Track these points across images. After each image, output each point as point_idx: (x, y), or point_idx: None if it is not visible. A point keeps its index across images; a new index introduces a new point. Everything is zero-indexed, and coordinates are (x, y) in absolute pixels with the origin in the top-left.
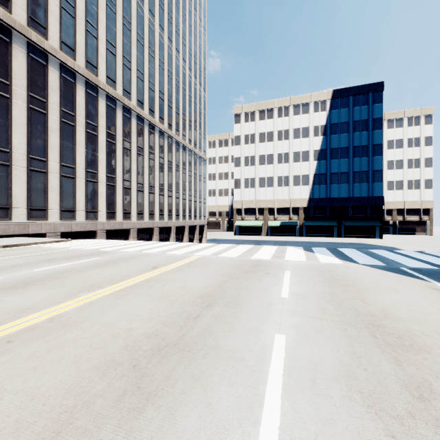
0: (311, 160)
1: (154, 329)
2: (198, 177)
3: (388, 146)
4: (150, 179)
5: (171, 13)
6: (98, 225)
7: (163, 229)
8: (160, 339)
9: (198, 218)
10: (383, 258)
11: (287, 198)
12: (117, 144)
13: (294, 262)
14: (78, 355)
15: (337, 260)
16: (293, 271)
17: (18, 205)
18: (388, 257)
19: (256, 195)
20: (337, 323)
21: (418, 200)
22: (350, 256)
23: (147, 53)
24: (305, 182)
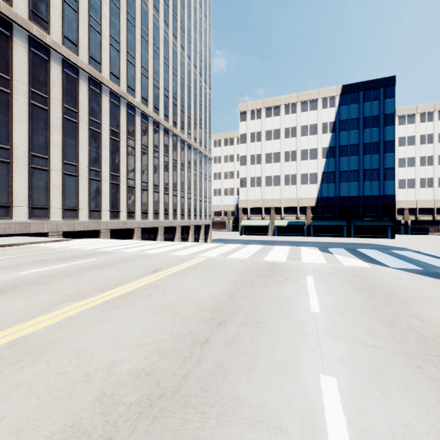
0: (320, 158)
1: (146, 363)
2: (203, 176)
3: (399, 143)
4: (155, 177)
5: (176, 9)
6: (102, 225)
7: (168, 228)
8: (153, 383)
9: (203, 217)
10: (414, 260)
11: (295, 197)
12: (121, 141)
13: (314, 265)
14: (26, 413)
15: (362, 262)
16: (316, 275)
17: (19, 203)
18: (420, 259)
19: (263, 194)
20: (403, 355)
21: (431, 199)
22: (375, 257)
23: (151, 50)
24: (313, 181)
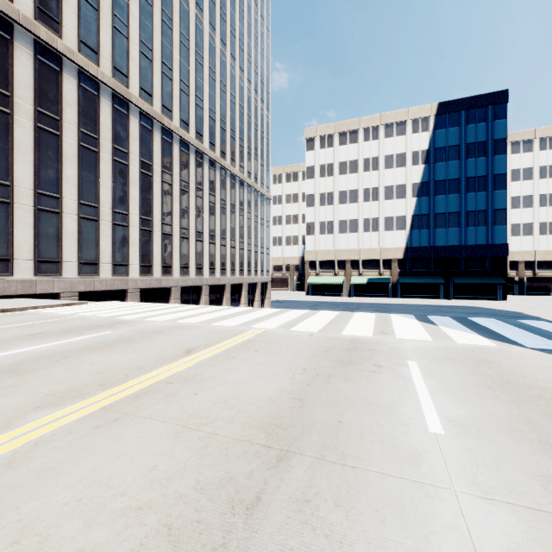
0: (409, 197)
1: None
2: (259, 220)
3: (512, 178)
4: (198, 222)
5: (225, 8)
6: (129, 283)
7: (214, 287)
8: None
9: (259, 273)
10: None
11: (376, 247)
12: (154, 176)
13: (414, 344)
14: None
15: (482, 339)
16: (422, 361)
17: (22, 255)
18: None
19: (335, 243)
20: None
21: None
22: (499, 331)
23: (193, 60)
24: (400, 226)
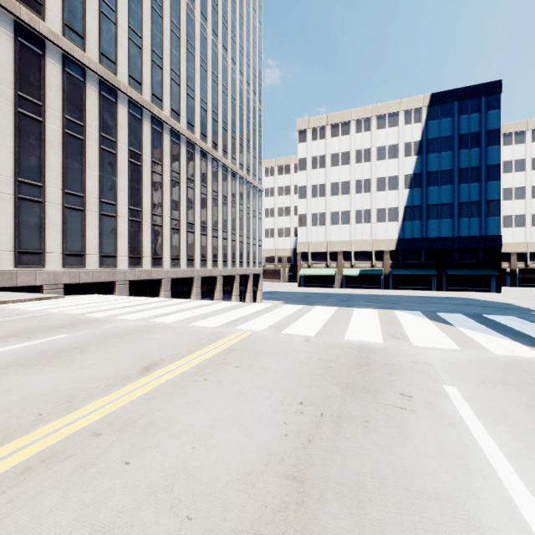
0: (401, 188)
1: None
2: (251, 212)
3: (504, 169)
4: (189, 213)
5: None
6: (117, 275)
7: (206, 279)
8: None
9: (251, 265)
10: None
11: (368, 238)
12: (143, 166)
13: (440, 354)
14: None
15: (522, 347)
16: (464, 387)
17: (1, 246)
18: None
19: (327, 235)
20: None
21: None
22: (534, 335)
23: (184, 49)
24: (393, 217)
